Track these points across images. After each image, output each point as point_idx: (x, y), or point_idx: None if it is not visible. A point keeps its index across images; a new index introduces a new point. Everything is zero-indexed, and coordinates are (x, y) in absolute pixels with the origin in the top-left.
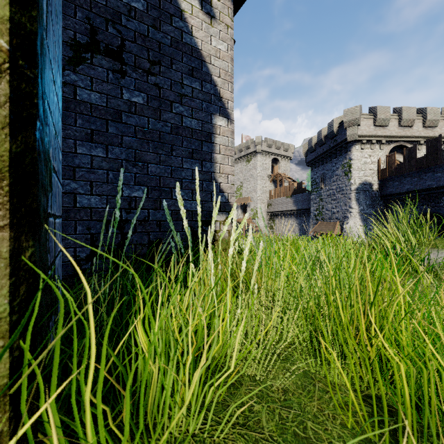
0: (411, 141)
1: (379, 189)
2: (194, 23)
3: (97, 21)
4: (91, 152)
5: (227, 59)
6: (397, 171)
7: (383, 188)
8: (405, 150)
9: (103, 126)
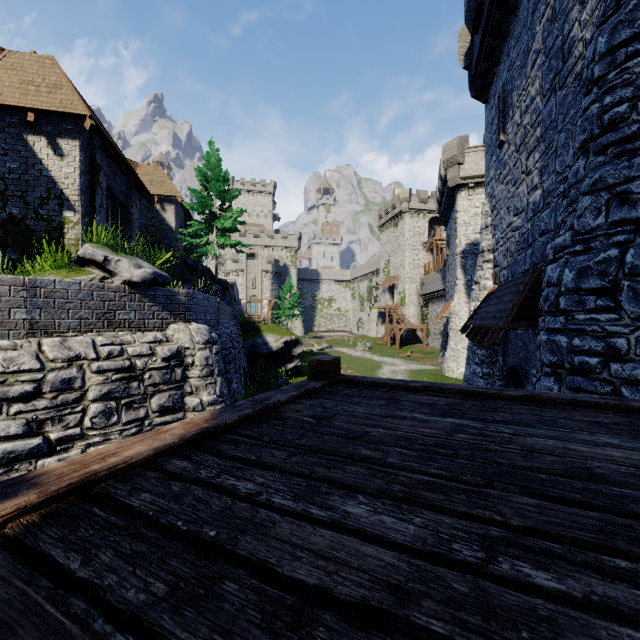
0: None
1: None
2: (49, 163)
3: None
4: None
5: (74, 177)
6: None
7: None
8: None
9: None
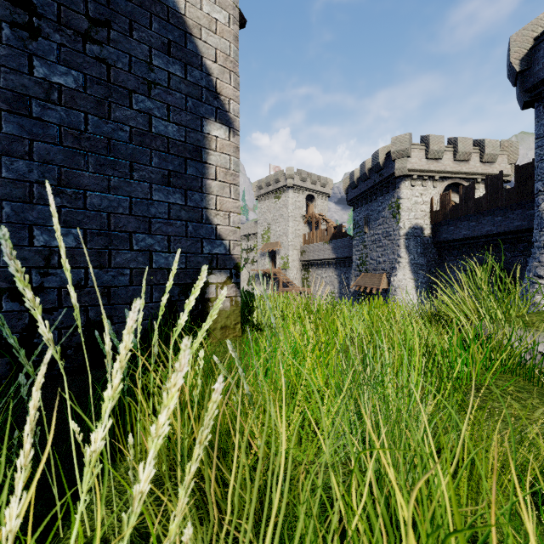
0: (468, 179)
1: (432, 234)
2: None
3: None
4: None
5: (229, 36)
6: (453, 214)
7: (437, 233)
8: (461, 189)
9: None
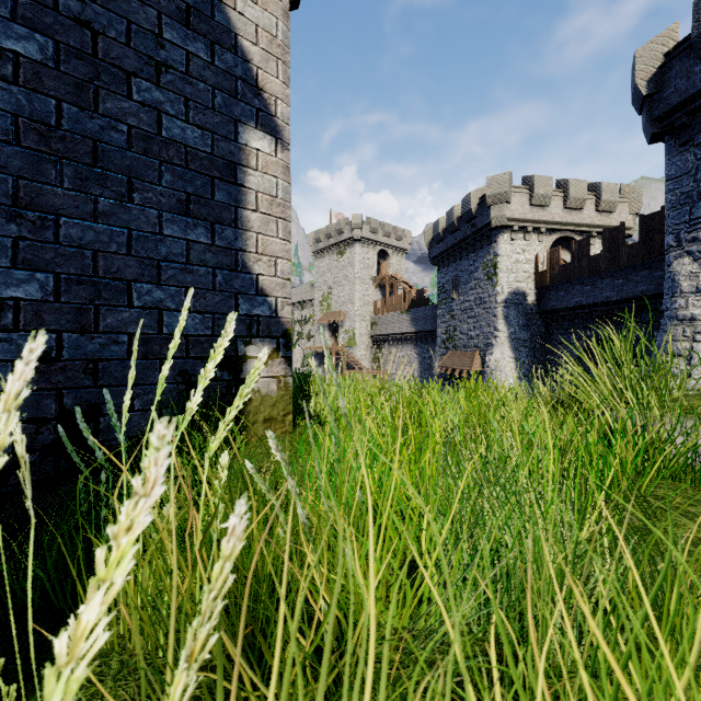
0: (581, 232)
1: (537, 301)
2: None
3: None
4: None
5: (275, 9)
6: (563, 275)
7: (543, 300)
8: (574, 244)
9: None
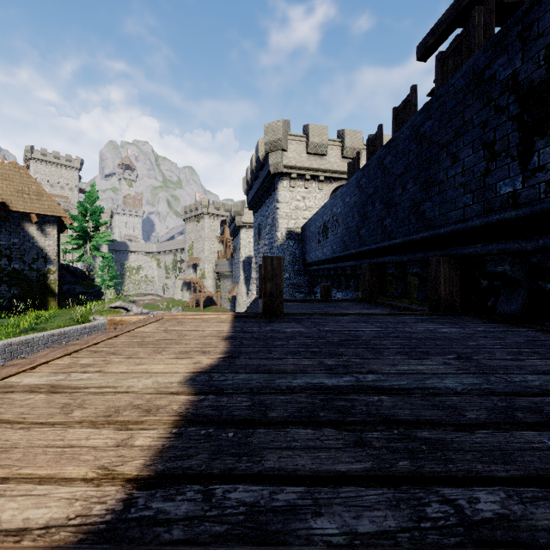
0: None
1: None
2: (39, 239)
3: (3, 249)
4: (1, 283)
5: (54, 246)
6: None
7: None
8: None
9: (5, 276)
